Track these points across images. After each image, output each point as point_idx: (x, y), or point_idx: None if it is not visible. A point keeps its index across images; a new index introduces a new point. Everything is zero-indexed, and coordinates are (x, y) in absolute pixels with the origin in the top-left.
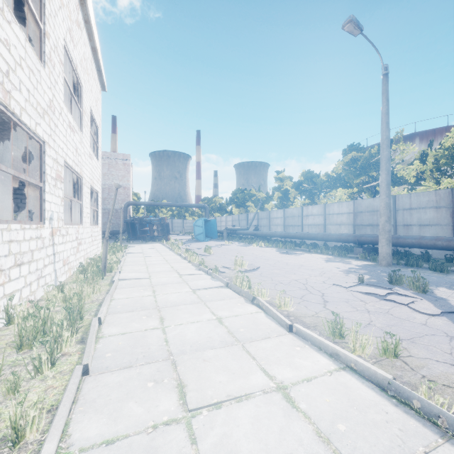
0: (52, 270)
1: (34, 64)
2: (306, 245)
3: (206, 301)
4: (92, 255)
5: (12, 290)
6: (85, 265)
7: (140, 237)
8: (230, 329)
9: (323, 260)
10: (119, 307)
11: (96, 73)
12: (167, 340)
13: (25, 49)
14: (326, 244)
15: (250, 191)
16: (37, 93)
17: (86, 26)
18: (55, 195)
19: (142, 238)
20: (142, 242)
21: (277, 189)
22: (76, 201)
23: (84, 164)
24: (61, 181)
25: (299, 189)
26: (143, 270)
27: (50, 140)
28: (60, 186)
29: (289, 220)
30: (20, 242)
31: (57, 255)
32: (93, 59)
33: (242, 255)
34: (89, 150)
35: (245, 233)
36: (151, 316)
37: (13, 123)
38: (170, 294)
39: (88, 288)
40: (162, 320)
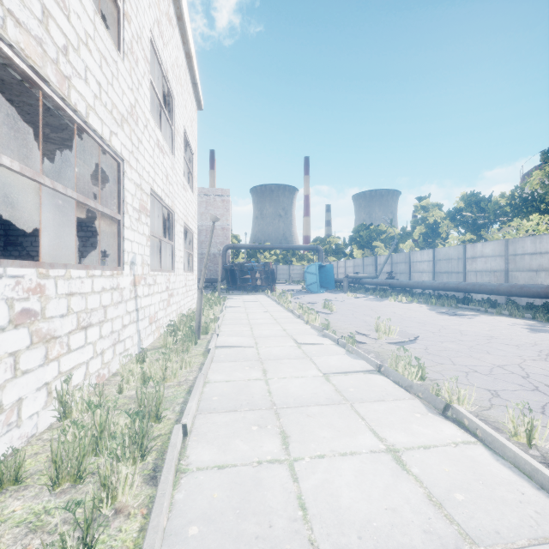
0: (134, 331)
1: (108, 51)
2: (477, 302)
3: (353, 402)
4: (186, 309)
5: (73, 364)
6: (176, 323)
7: (240, 287)
8: (431, 489)
9: (523, 328)
10: (215, 399)
11: (191, 87)
12: (302, 501)
13: (94, 24)
14: (512, 301)
15: (378, 226)
16: (113, 91)
17: (178, 25)
18: (139, 232)
19: (243, 288)
20: (243, 292)
21: (418, 222)
22: (167, 241)
23: (177, 196)
24: (146, 214)
25: (456, 219)
26: (247, 333)
27: (131, 158)
28: (145, 220)
29: (441, 264)
30: (87, 296)
31: (141, 310)
32: (188, 69)
33: (378, 314)
34: (182, 179)
35: (374, 282)
36: (265, 425)
37: (78, 127)
38: (289, 378)
39: (173, 363)
40: (284, 439)
